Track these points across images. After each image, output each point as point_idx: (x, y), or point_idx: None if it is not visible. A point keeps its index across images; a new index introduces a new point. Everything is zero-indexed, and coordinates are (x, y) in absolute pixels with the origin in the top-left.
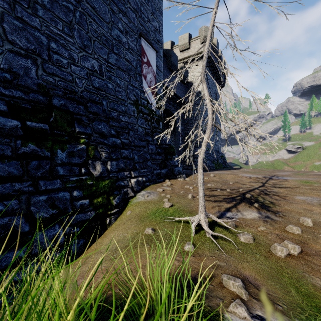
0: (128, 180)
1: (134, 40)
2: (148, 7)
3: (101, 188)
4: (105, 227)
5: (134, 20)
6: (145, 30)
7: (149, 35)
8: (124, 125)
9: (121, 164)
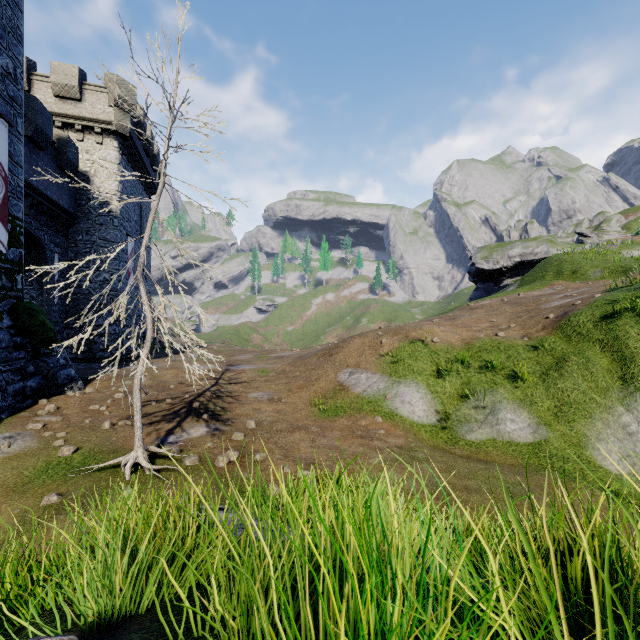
0: None
1: None
2: None
3: None
4: None
5: None
6: None
7: None
8: None
9: None
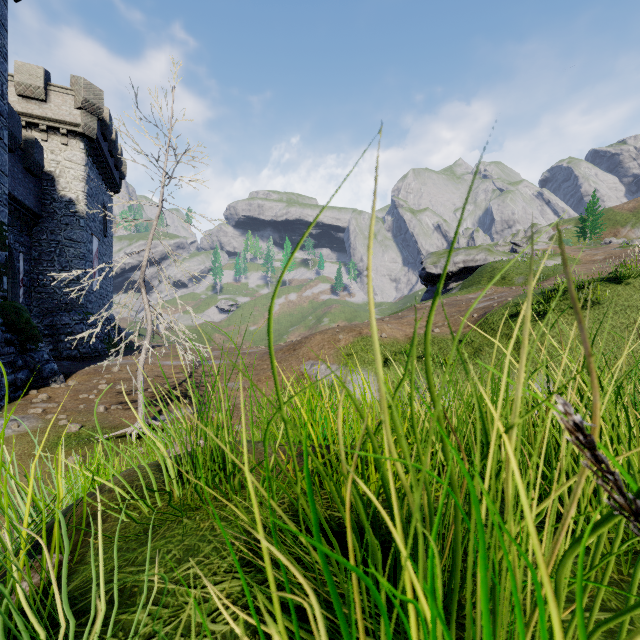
0: None
1: None
2: None
3: None
4: None
5: None
6: None
7: None
8: None
9: None
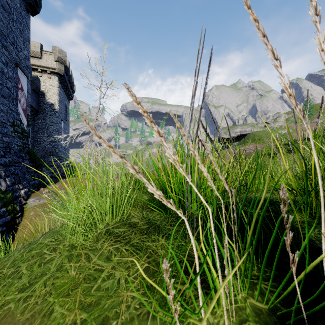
0: (19, 192)
1: (12, 69)
2: (21, 38)
3: (8, 199)
4: (16, 226)
5: (12, 51)
6: (19, 59)
7: (22, 63)
8: (6, 145)
9: (13, 179)
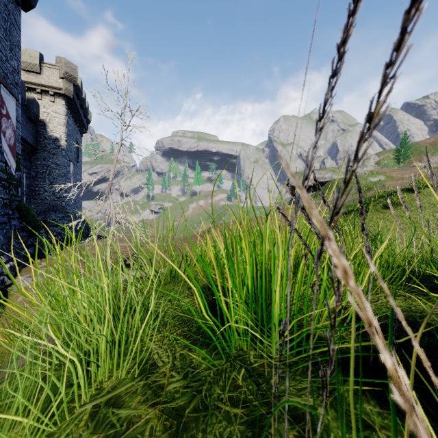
0: (2, 267)
1: None
2: (6, 42)
3: None
4: None
5: None
6: (3, 73)
7: (8, 78)
8: None
9: None
